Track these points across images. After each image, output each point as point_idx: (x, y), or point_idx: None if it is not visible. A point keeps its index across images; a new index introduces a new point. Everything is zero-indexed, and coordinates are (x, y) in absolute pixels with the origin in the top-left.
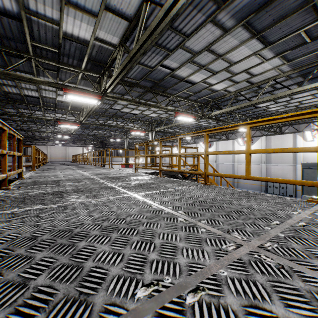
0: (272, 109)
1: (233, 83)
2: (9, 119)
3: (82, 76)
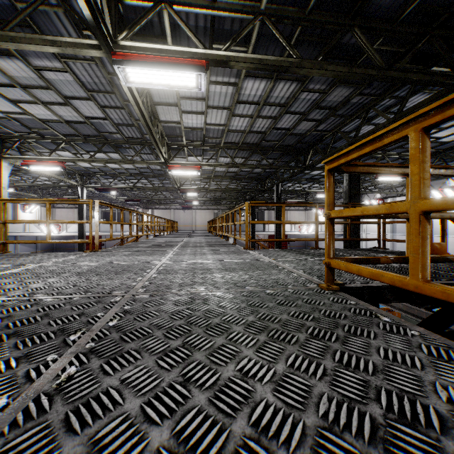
0: None
1: None
2: None
3: None
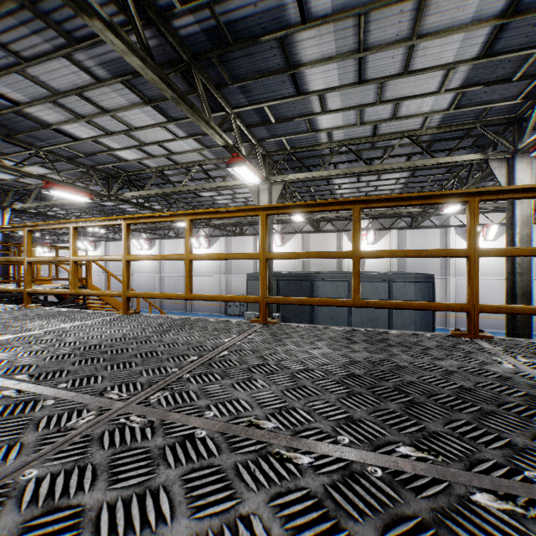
0: (220, 201)
1: (149, 156)
2: None
3: None
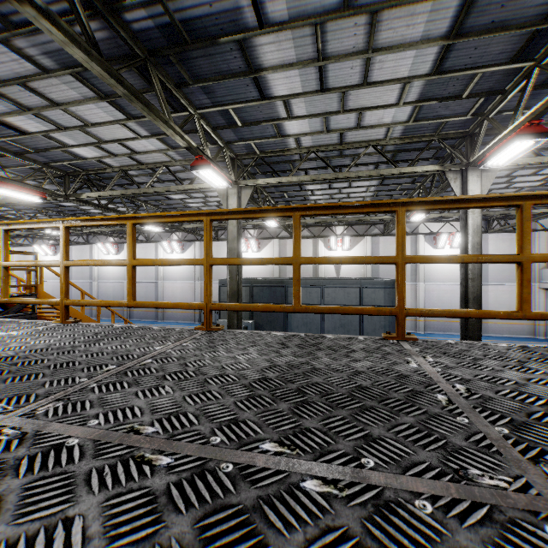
0: (192, 204)
1: (110, 154)
2: None
3: None
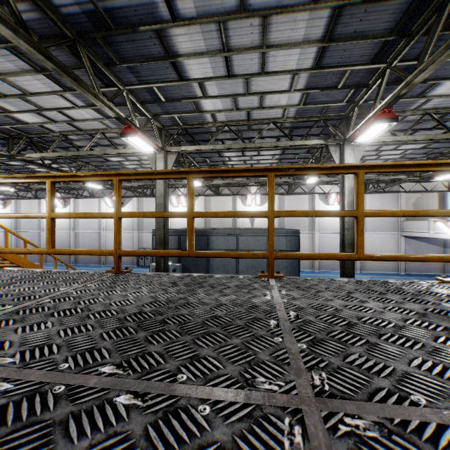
0: (129, 166)
1: (50, 120)
2: None
3: None
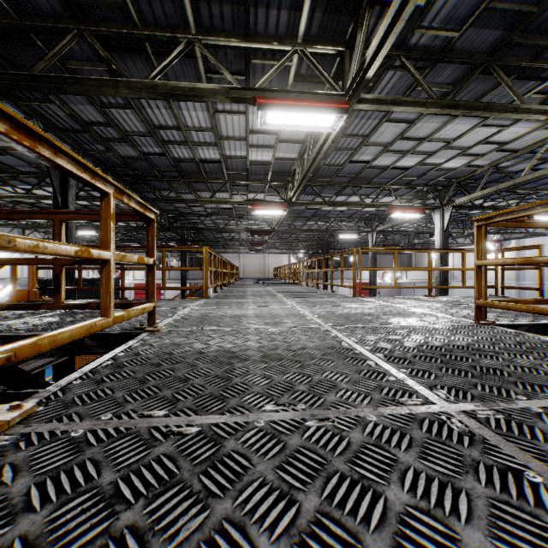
0: None
1: None
2: (189, 213)
3: (296, 73)
